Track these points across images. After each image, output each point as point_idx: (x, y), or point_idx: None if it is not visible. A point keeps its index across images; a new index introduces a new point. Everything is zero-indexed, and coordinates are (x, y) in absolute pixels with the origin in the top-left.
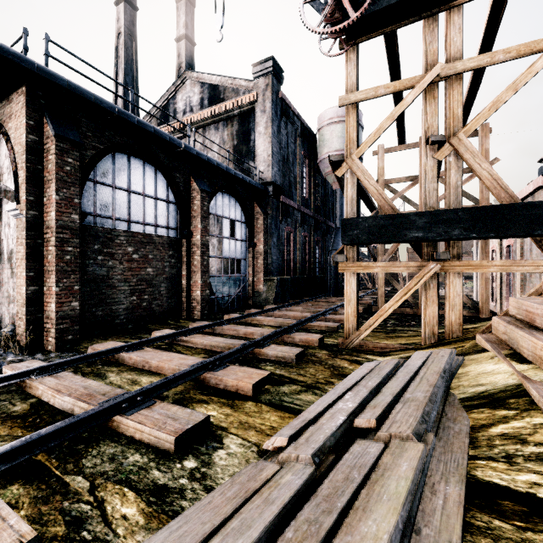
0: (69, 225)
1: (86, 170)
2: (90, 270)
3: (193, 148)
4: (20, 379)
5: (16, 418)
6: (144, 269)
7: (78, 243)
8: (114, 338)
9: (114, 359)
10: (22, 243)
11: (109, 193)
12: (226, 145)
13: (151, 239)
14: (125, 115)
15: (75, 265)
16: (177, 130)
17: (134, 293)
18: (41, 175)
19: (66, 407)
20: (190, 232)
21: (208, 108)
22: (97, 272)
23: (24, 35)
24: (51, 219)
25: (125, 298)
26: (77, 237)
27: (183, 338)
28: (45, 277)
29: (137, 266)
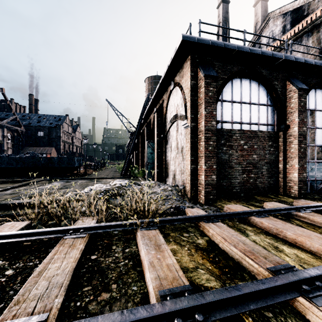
0: (211, 128)
1: (218, 94)
2: (219, 156)
3: (291, 55)
4: (197, 221)
5: (202, 250)
6: (251, 155)
7: (215, 139)
8: (235, 202)
9: (245, 219)
10: (188, 141)
11: (229, 106)
12: (310, 52)
13: (255, 134)
14: (241, 49)
15: (213, 152)
16: (276, 47)
17: (244, 172)
18: (196, 102)
19: (234, 256)
20: (287, 125)
21: (290, 30)
22: (222, 158)
23: (189, 27)
24: (201, 126)
25: (239, 175)
26: (214, 135)
27: (299, 213)
28: (198, 160)
29: (246, 154)
